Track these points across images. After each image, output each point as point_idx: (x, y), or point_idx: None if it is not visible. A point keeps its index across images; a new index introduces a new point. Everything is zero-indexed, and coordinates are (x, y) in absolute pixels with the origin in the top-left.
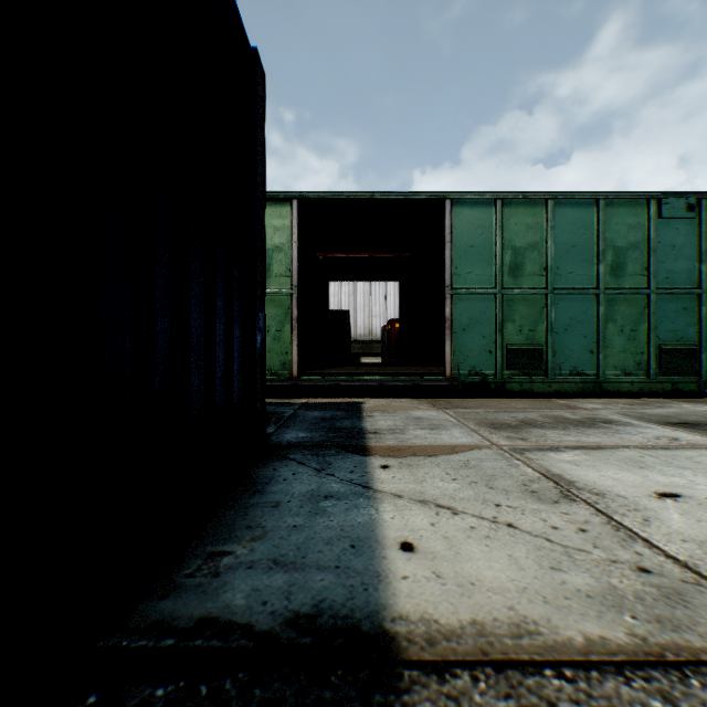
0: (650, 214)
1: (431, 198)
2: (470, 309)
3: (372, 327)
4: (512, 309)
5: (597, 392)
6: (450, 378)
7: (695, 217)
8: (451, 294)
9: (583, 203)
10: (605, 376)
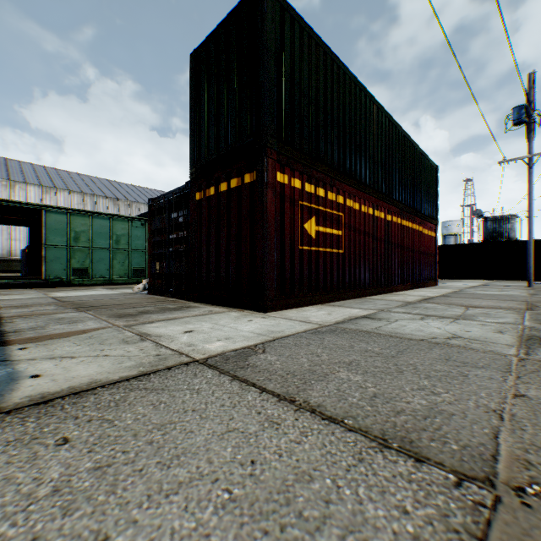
0: (129, 225)
1: (36, 208)
2: (56, 253)
3: (13, 248)
4: (75, 254)
5: (110, 283)
6: (46, 280)
7: (145, 227)
8: (46, 247)
9: (105, 218)
10: (114, 278)
